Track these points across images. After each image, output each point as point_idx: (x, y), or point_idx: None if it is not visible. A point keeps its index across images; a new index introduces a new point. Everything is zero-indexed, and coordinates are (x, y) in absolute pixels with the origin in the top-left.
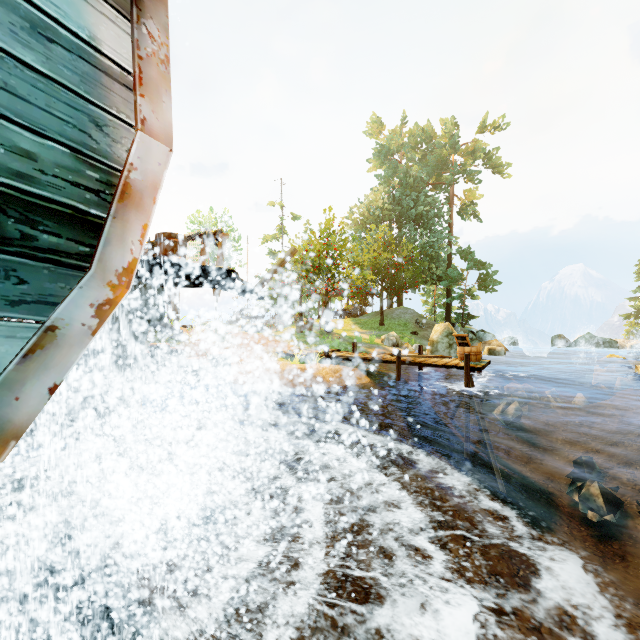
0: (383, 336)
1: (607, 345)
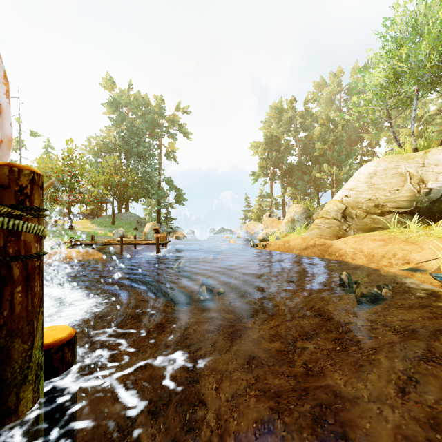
0: (114, 231)
1: (229, 232)
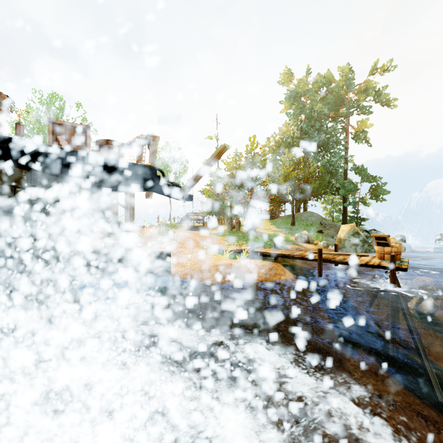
0: (296, 234)
1: None
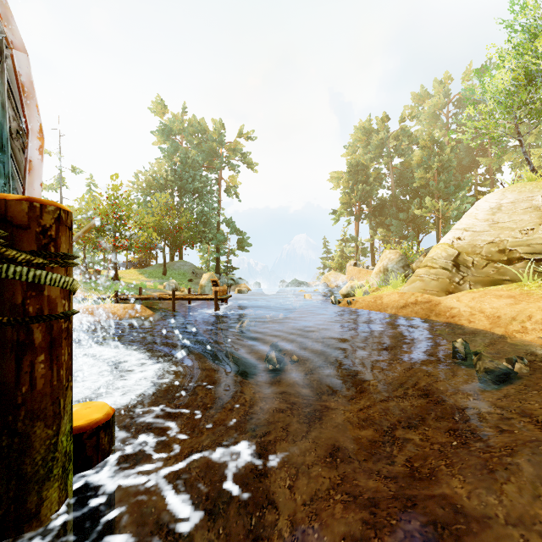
0: (165, 283)
1: (303, 285)
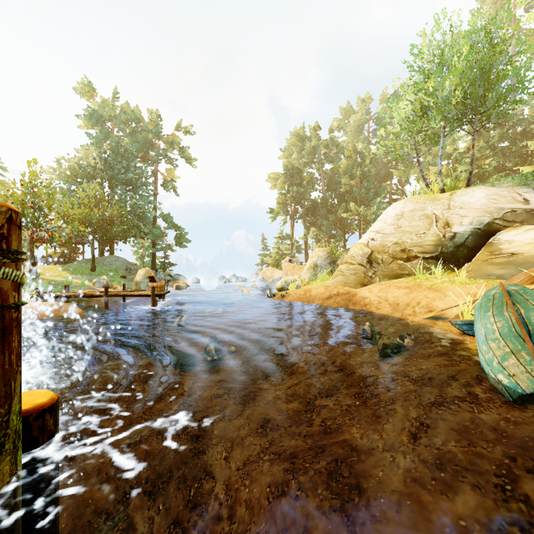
0: (95, 280)
1: (242, 281)
